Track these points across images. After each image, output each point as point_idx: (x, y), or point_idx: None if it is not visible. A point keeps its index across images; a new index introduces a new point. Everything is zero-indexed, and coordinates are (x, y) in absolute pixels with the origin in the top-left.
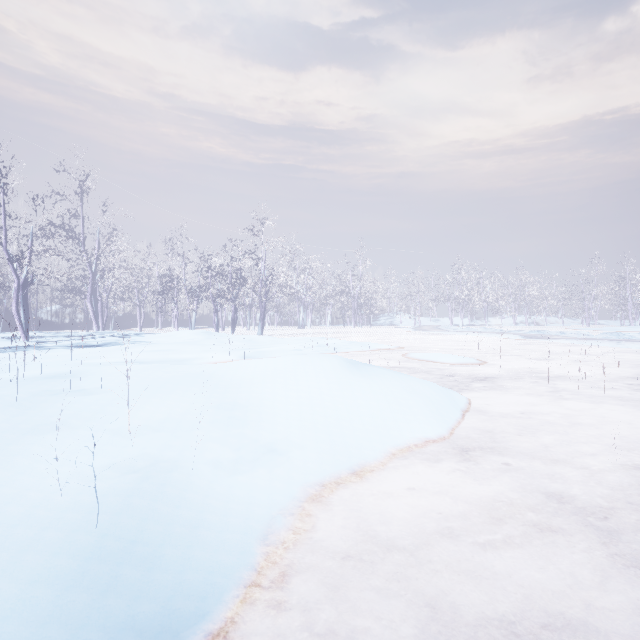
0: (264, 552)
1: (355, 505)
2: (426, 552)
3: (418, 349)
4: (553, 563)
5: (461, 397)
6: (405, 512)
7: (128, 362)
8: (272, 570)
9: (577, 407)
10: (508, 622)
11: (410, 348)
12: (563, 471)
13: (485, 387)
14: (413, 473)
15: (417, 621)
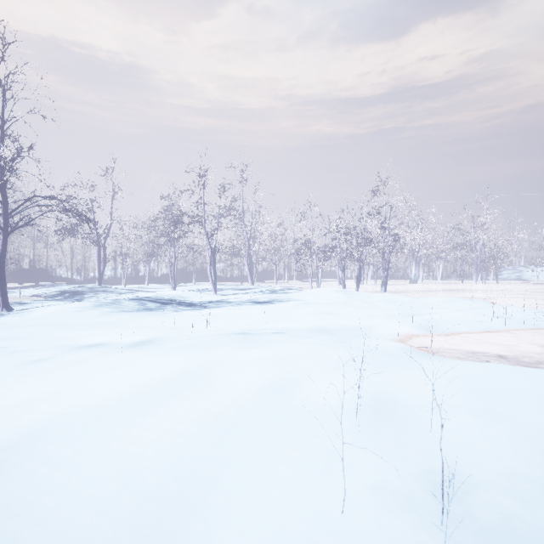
0: None
1: None
2: None
3: None
4: None
5: None
6: None
7: (317, 330)
8: None
9: None
10: None
11: None
12: None
13: None
14: None
15: None
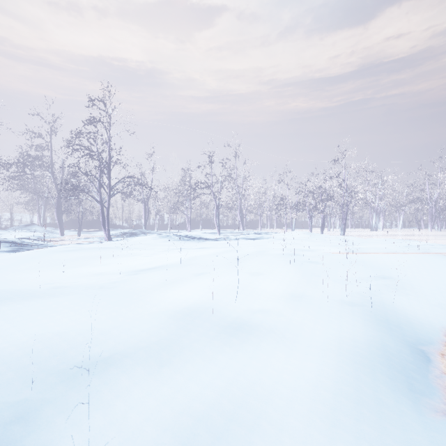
0: None
1: None
2: None
3: None
4: None
5: None
6: None
7: None
8: None
9: None
10: None
11: None
12: None
13: None
14: None
15: None
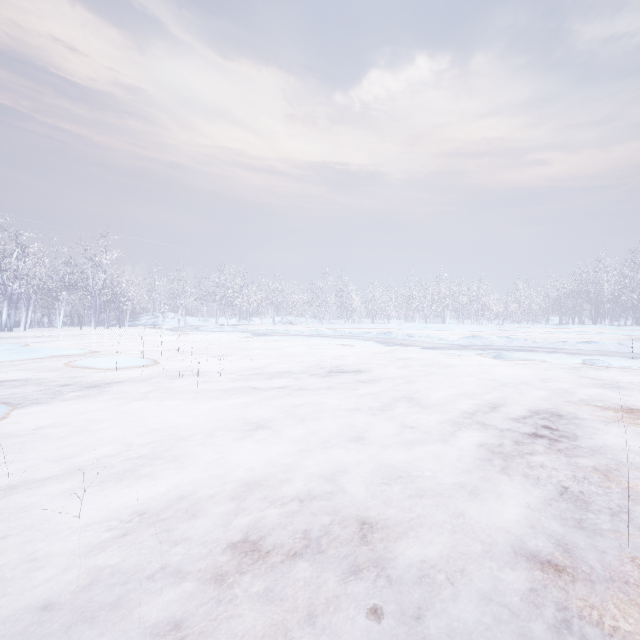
0: None
1: None
2: None
3: (115, 353)
4: None
5: None
6: None
7: None
8: None
9: (165, 405)
10: None
11: (107, 352)
12: None
13: (103, 394)
14: None
15: None
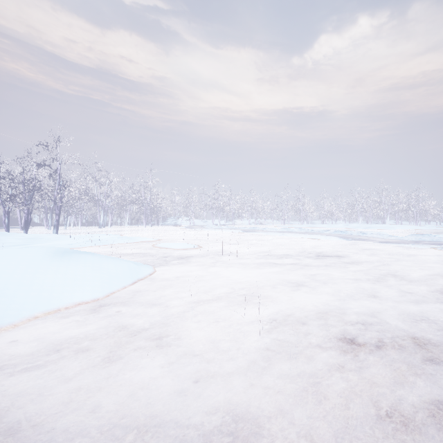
0: None
1: None
2: None
3: (171, 240)
4: (108, 370)
5: (148, 270)
6: None
7: None
8: None
9: (224, 270)
10: (14, 421)
11: (166, 240)
12: (175, 310)
13: (185, 263)
14: (43, 329)
15: None
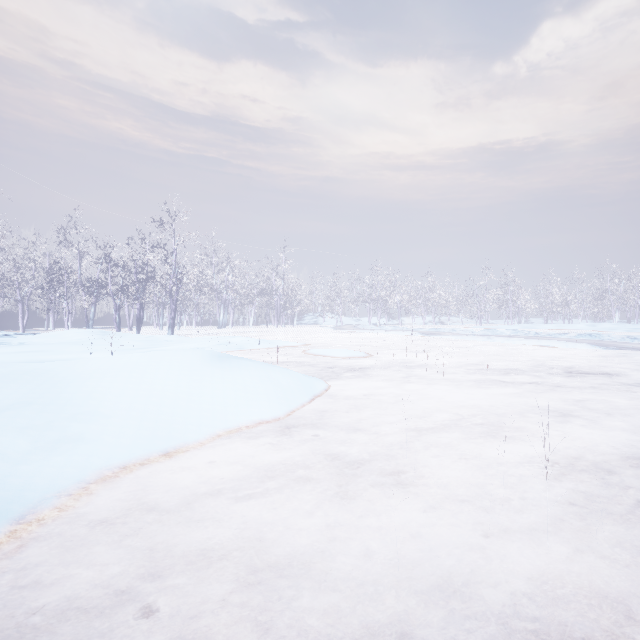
0: (12, 529)
1: (149, 481)
2: (201, 513)
3: (323, 346)
4: (323, 510)
5: (321, 384)
6: (201, 483)
7: None
8: (12, 543)
9: (421, 389)
10: (247, 557)
11: (316, 345)
12: (376, 440)
13: (359, 376)
14: (231, 450)
15: (154, 567)
